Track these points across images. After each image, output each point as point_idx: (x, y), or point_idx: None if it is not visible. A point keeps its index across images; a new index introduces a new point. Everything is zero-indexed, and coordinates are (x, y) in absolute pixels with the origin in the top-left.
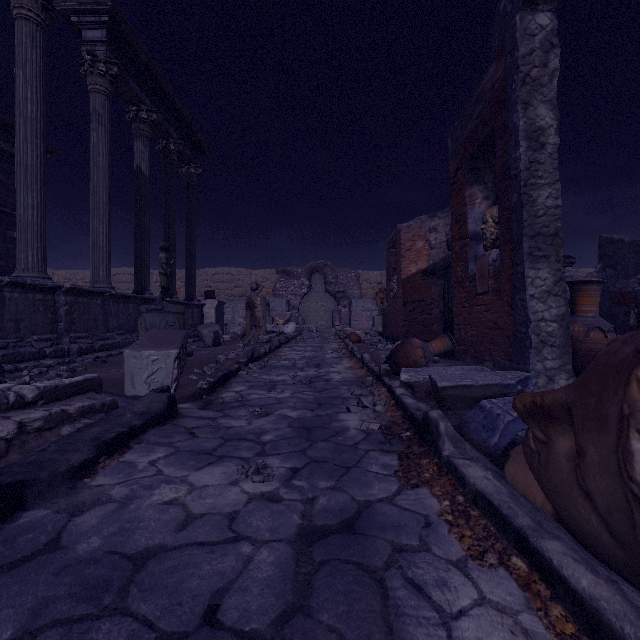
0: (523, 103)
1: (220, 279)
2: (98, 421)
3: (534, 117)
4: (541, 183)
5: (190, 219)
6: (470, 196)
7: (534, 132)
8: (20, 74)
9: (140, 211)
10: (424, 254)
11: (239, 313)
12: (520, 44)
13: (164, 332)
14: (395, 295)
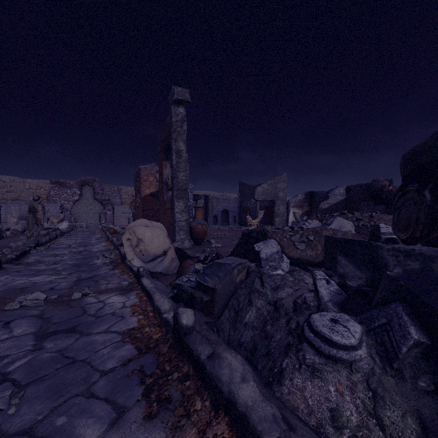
0: (174, 139)
1: None
2: None
3: (178, 145)
4: (181, 170)
5: None
6: (165, 165)
7: (178, 151)
8: None
9: None
10: (154, 184)
11: (12, 214)
12: (173, 117)
13: None
14: (139, 205)
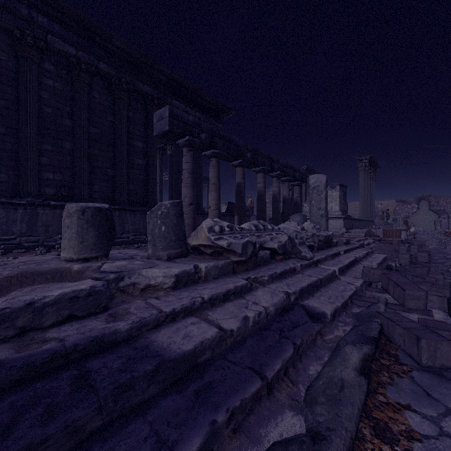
0: None
1: None
2: None
3: None
4: None
5: (373, 193)
6: None
7: None
8: (361, 181)
9: (368, 197)
10: None
11: None
12: None
13: None
14: None
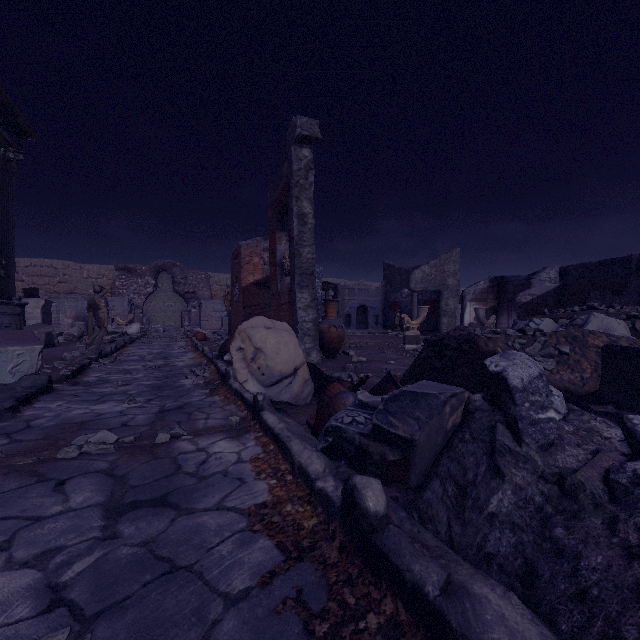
0: (296, 197)
1: (37, 272)
2: None
3: (301, 206)
4: (305, 244)
5: (7, 208)
6: (279, 238)
7: (301, 215)
8: None
9: None
10: (260, 268)
11: (66, 313)
12: (294, 163)
13: (10, 332)
14: (238, 300)
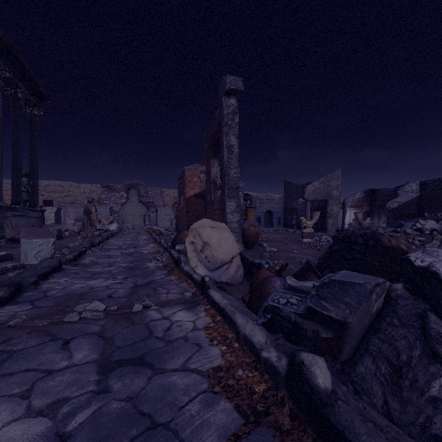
0: (226, 133)
1: (52, 189)
2: (24, 271)
3: (229, 140)
4: (232, 167)
5: (33, 147)
6: (212, 163)
7: (229, 146)
8: None
9: None
10: (198, 185)
11: (70, 216)
12: (224, 109)
13: (35, 229)
14: (182, 207)
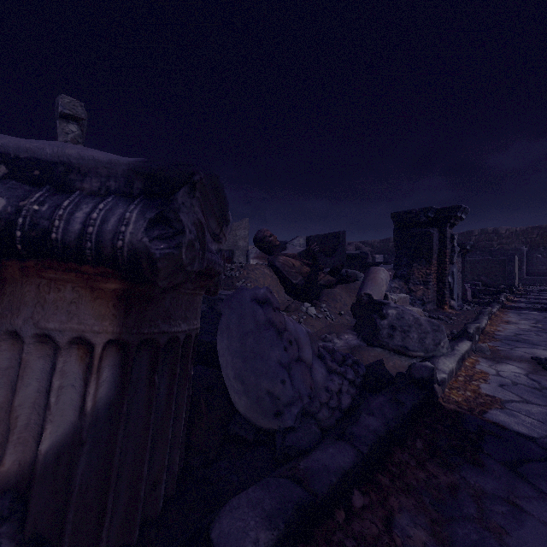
0: None
1: None
2: None
3: None
4: None
5: None
6: None
7: None
8: None
9: None
10: None
11: None
12: (60, 136)
13: None
14: None
